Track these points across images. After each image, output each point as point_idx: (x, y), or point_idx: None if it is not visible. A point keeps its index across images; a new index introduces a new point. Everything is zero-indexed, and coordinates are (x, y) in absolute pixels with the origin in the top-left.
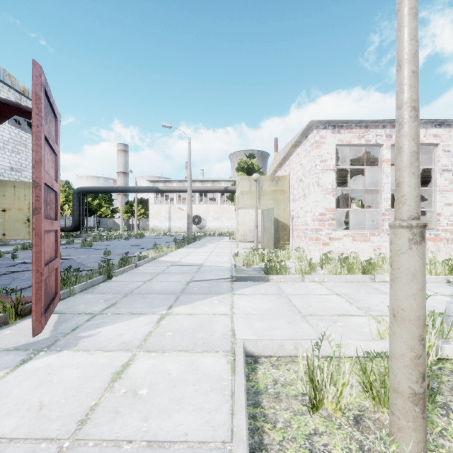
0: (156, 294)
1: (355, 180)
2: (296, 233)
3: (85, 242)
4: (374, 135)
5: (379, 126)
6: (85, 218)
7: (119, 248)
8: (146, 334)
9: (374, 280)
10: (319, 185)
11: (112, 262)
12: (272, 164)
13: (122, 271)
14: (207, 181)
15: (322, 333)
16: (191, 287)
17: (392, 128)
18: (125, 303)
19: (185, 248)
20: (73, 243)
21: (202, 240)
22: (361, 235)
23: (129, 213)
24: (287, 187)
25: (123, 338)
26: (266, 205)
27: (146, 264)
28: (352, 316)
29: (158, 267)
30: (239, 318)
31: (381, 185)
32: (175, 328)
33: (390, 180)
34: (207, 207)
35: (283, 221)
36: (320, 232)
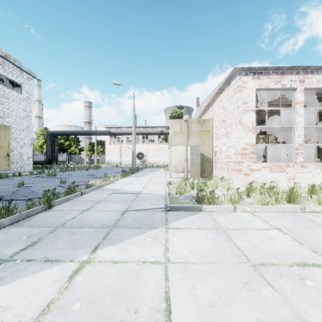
0: (87, 227)
1: (263, 124)
2: (219, 165)
3: (50, 172)
4: (289, 80)
5: (293, 72)
6: (56, 154)
7: (77, 177)
8: (43, 308)
9: (304, 210)
10: (241, 124)
11: (58, 191)
12: (197, 111)
13: (66, 199)
14: (148, 127)
15: (297, 308)
16: (125, 218)
17: (305, 74)
18: (48, 241)
19: (129, 177)
20: (44, 173)
21: (143, 170)
22: (277, 166)
23: (92, 151)
24: (210, 128)
25: (3, 320)
26: (194, 143)
27: (92, 191)
28: (315, 266)
29: (102, 194)
30: (175, 271)
31: (295, 124)
32: (88, 292)
33: (303, 119)
34: (147, 146)
35: (207, 155)
36: (242, 164)
